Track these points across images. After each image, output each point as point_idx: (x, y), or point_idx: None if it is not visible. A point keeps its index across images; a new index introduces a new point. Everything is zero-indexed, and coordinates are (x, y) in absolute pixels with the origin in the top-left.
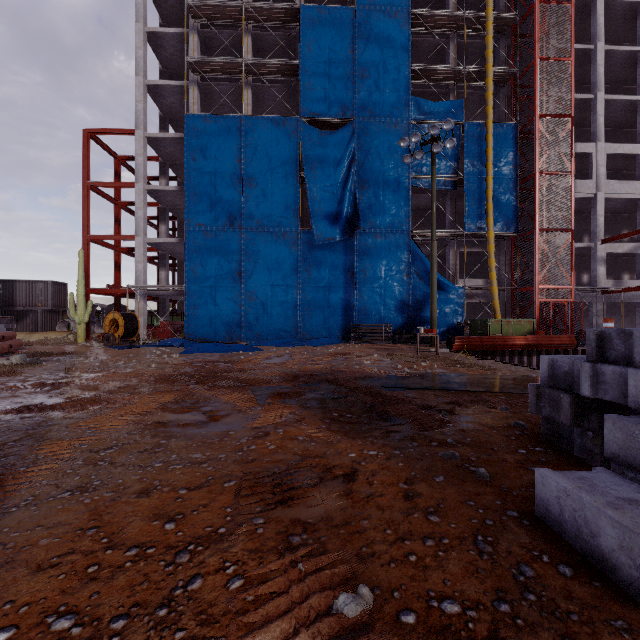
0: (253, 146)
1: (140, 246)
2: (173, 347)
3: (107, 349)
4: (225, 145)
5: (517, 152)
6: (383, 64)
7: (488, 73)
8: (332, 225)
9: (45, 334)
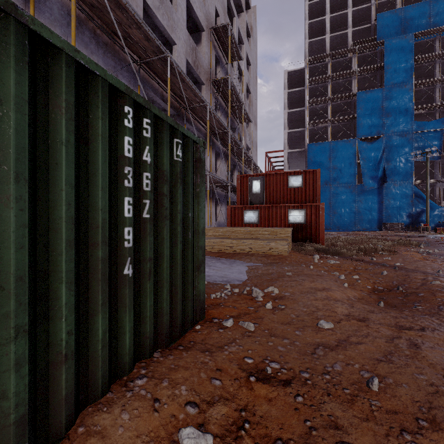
0: (335, 152)
1: None
2: None
3: None
4: (323, 153)
5: None
6: (398, 109)
7: None
8: (373, 182)
9: None
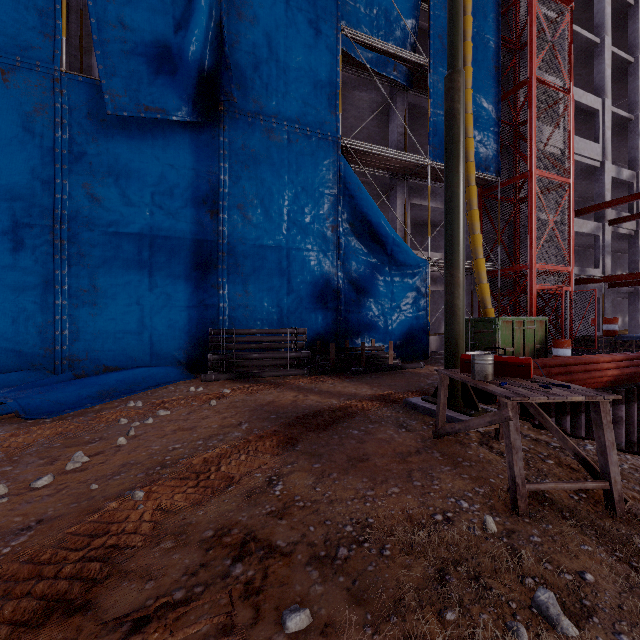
0: None
1: None
2: None
3: None
4: None
5: (499, 45)
6: None
7: None
8: (158, 76)
9: None
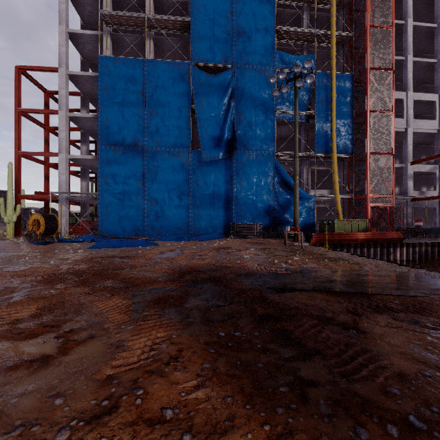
0: (154, 83)
1: (62, 161)
2: (85, 242)
3: (26, 244)
4: (131, 82)
5: (353, 95)
6: (255, 24)
7: (332, 35)
8: (216, 146)
9: None
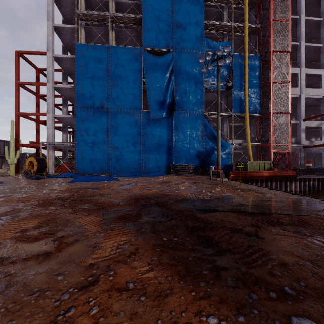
0: (115, 63)
1: (49, 119)
2: (66, 178)
3: (24, 179)
4: (99, 62)
5: (260, 71)
6: (188, 20)
7: (245, 27)
8: (160, 108)
9: None
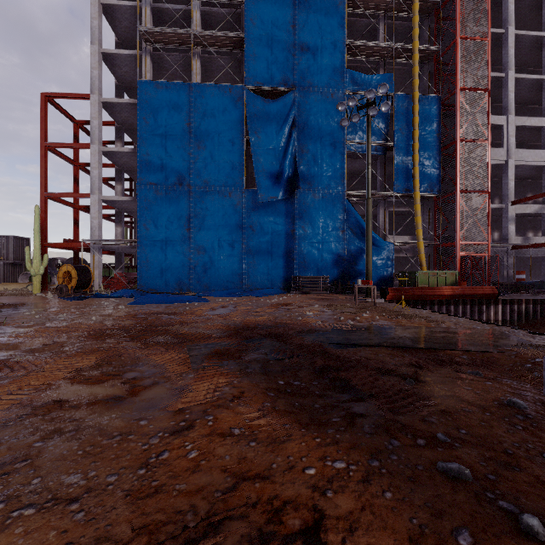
0: (201, 111)
1: (95, 203)
2: (124, 298)
3: (58, 300)
4: (175, 110)
5: (440, 122)
6: (321, 39)
7: (415, 50)
8: (274, 185)
9: (6, 285)
